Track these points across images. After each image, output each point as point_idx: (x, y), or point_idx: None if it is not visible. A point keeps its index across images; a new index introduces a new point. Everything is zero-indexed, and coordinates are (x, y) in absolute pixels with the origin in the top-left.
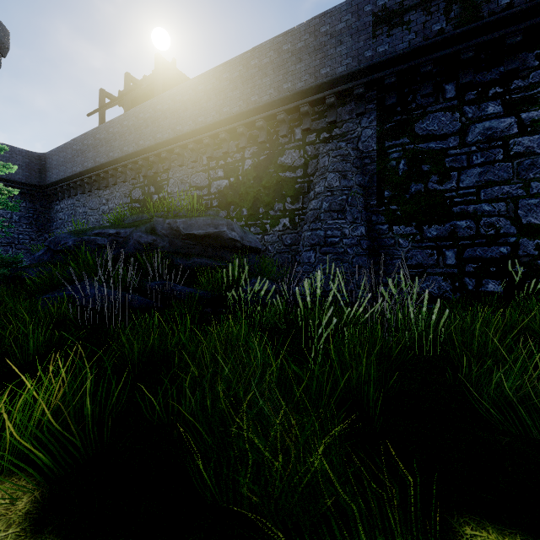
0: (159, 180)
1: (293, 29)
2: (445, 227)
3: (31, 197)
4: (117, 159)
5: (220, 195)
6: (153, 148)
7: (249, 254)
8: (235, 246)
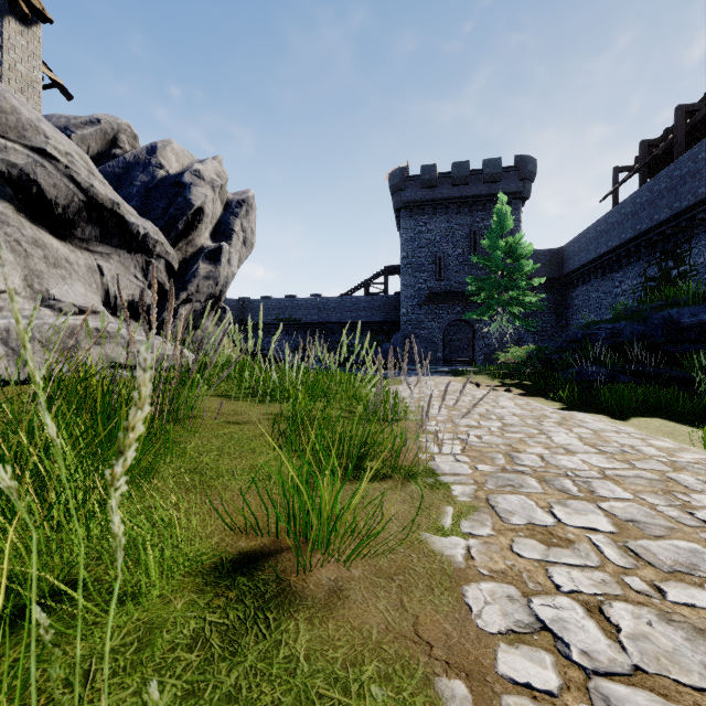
0: (679, 252)
1: None
2: None
3: (551, 289)
4: (629, 239)
5: None
6: (668, 220)
7: None
8: None
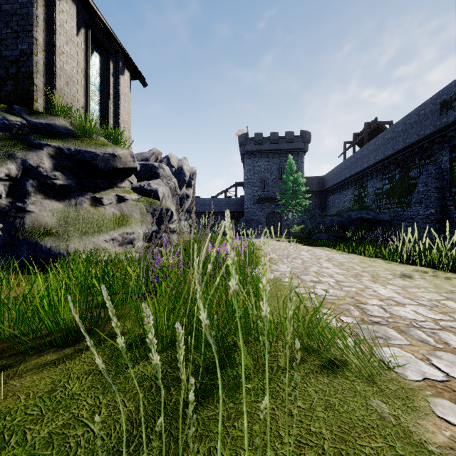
0: (364, 185)
1: (410, 113)
2: None
3: (319, 196)
4: (348, 177)
5: (386, 192)
6: (360, 172)
7: (381, 223)
8: (371, 220)
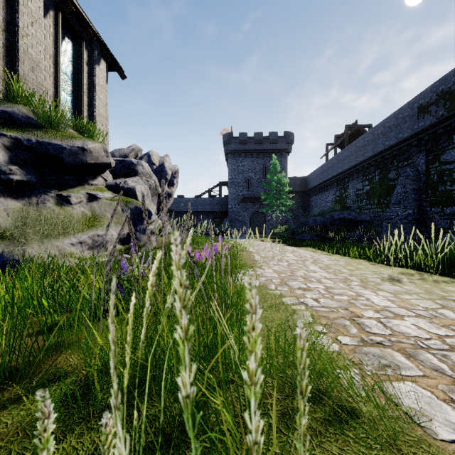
0: (345, 186)
1: (389, 116)
2: (452, 208)
3: (302, 197)
4: (330, 178)
5: (366, 193)
6: (341, 173)
7: (362, 223)
8: (353, 221)
